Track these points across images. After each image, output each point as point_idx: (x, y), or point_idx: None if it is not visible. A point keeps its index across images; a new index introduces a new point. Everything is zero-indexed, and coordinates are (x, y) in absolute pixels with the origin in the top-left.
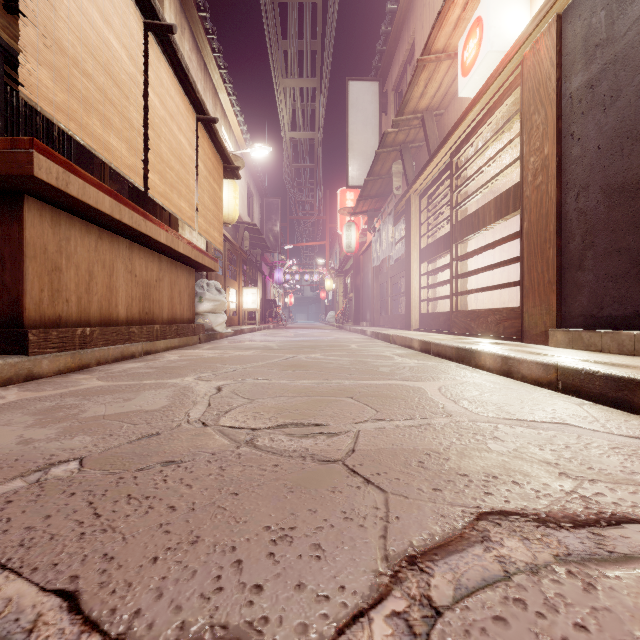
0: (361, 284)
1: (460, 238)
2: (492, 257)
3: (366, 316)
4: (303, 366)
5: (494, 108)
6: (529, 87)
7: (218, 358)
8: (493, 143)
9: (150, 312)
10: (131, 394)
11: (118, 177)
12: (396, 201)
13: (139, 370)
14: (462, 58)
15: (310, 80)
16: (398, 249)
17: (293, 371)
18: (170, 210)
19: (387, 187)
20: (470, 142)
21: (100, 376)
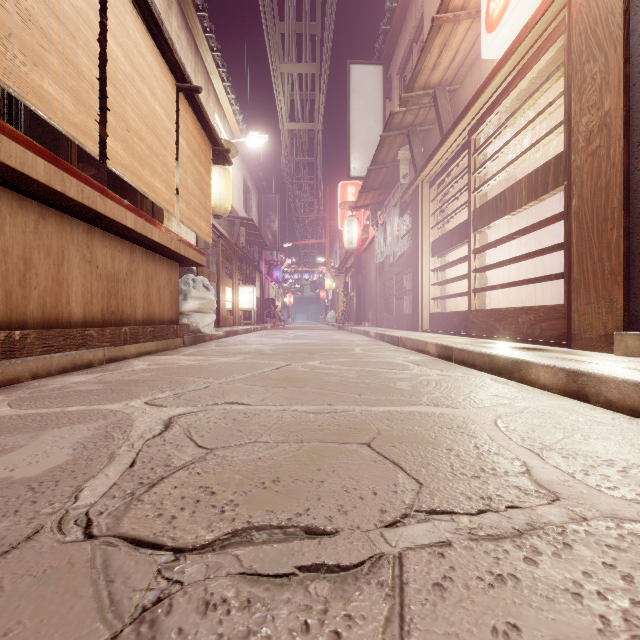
0: (363, 282)
1: (481, 226)
2: (508, 251)
3: (368, 316)
4: (297, 380)
5: (527, 68)
6: (580, 30)
7: (194, 367)
8: (517, 119)
9: (118, 311)
10: (26, 436)
11: (93, 160)
12: (401, 192)
13: (81, 387)
14: (487, 11)
15: (309, 65)
16: (402, 245)
17: (283, 388)
18: (139, 189)
19: (391, 178)
20: (494, 114)
21: (18, 397)
